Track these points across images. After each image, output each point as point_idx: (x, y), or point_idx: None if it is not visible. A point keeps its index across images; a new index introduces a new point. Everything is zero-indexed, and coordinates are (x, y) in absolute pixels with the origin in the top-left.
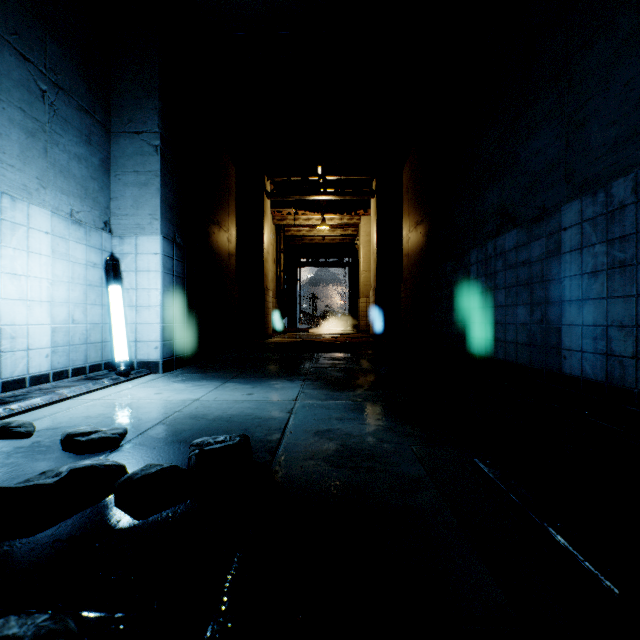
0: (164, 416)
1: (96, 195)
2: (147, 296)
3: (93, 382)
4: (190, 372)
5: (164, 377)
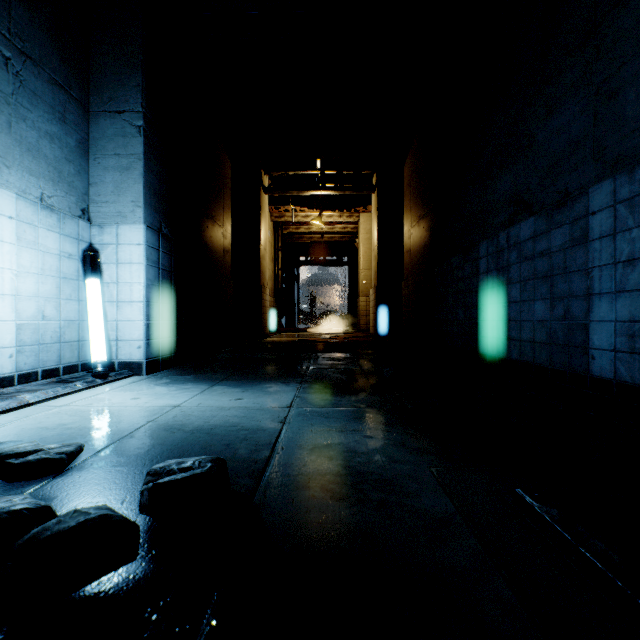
0: (134, 427)
1: (72, 179)
2: (129, 291)
3: (63, 385)
4: (177, 374)
5: (147, 379)
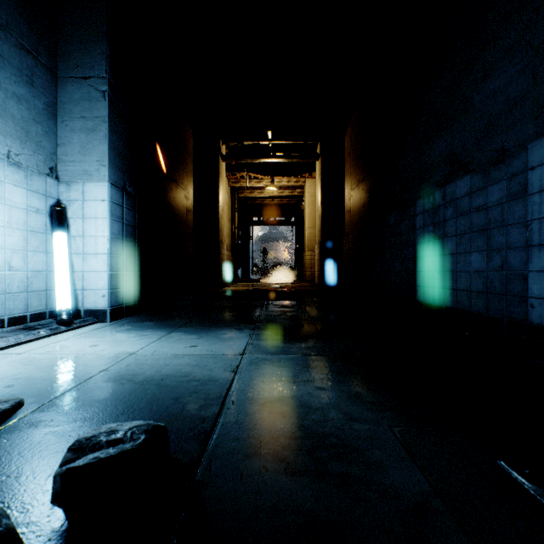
0: (84, 377)
1: (40, 139)
2: (94, 243)
3: (26, 333)
4: (139, 320)
5: (110, 326)
